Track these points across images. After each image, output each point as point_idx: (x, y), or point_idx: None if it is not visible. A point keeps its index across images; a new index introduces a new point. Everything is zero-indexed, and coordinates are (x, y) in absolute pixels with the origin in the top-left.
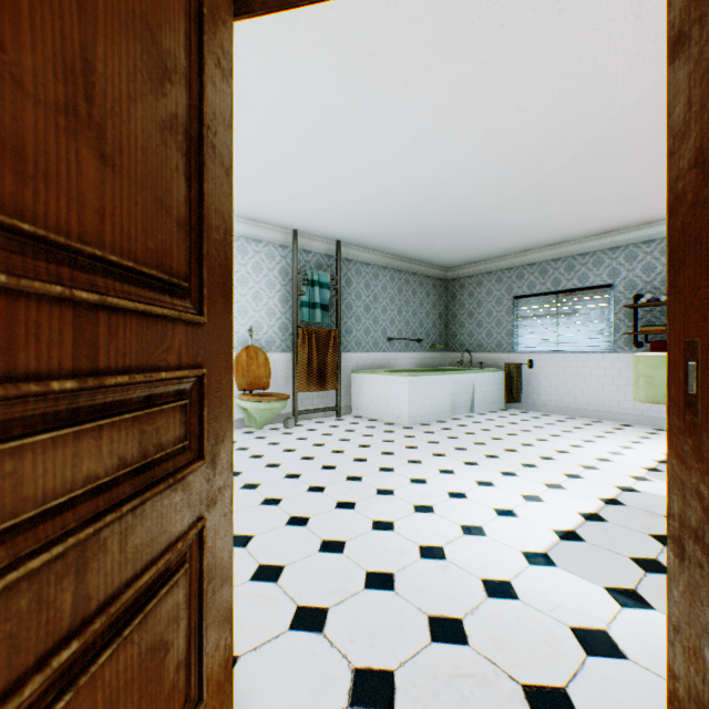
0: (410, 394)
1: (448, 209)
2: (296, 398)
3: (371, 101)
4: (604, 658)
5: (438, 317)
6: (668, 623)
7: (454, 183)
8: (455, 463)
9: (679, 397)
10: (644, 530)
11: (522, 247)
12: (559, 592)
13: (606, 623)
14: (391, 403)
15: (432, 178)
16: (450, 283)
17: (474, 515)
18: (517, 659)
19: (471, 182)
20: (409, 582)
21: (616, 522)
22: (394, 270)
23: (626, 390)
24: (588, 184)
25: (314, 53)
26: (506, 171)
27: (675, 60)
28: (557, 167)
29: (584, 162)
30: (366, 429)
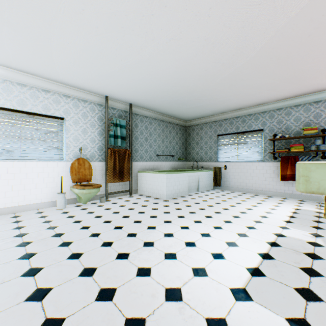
0: (167, 183)
1: (186, 88)
2: (107, 186)
3: (140, 10)
4: None
5: (182, 144)
6: None
7: (189, 72)
8: (190, 222)
9: None
10: (296, 264)
11: (221, 111)
12: None
13: None
14: (158, 188)
15: (177, 68)
16: (187, 128)
17: (200, 259)
18: None
19: (198, 72)
20: None
21: (280, 259)
22: (160, 121)
23: (269, 180)
24: (255, 76)
25: None
26: (216, 66)
27: None
28: (241, 65)
29: (254, 63)
30: (144, 202)
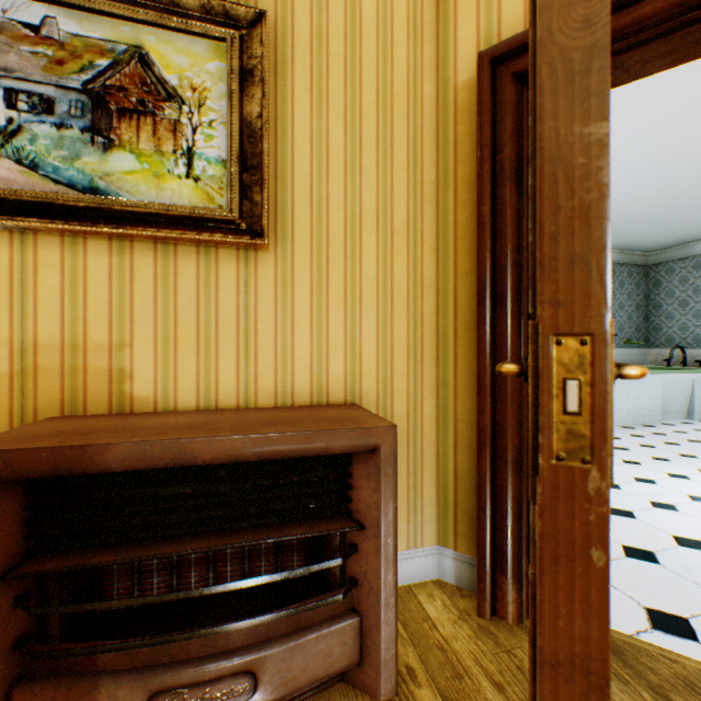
0: None
1: (663, 191)
2: None
3: None
4: None
5: (633, 308)
6: None
7: (679, 163)
8: (686, 469)
9: None
10: None
11: None
12: None
13: None
14: None
15: (649, 164)
16: (650, 268)
17: None
18: None
19: None
20: (673, 561)
21: None
22: None
23: None
24: None
25: None
26: None
27: None
28: None
29: None
30: None
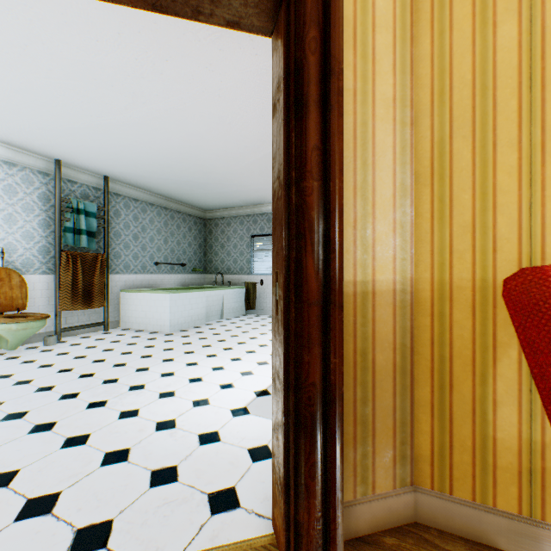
0: (172, 308)
1: (200, 167)
2: (59, 316)
3: (124, 69)
4: (262, 461)
5: (199, 247)
6: (273, 426)
7: (202, 148)
8: (201, 357)
9: (275, 301)
10: None
11: (256, 201)
12: (248, 429)
13: (269, 440)
14: (156, 316)
15: (185, 141)
16: (208, 221)
17: (205, 392)
18: (210, 479)
19: (215, 150)
20: (142, 451)
21: None
22: (162, 208)
23: None
24: None
25: (61, 11)
26: (238, 148)
27: (274, 117)
28: (270, 153)
29: None
30: (131, 339)
